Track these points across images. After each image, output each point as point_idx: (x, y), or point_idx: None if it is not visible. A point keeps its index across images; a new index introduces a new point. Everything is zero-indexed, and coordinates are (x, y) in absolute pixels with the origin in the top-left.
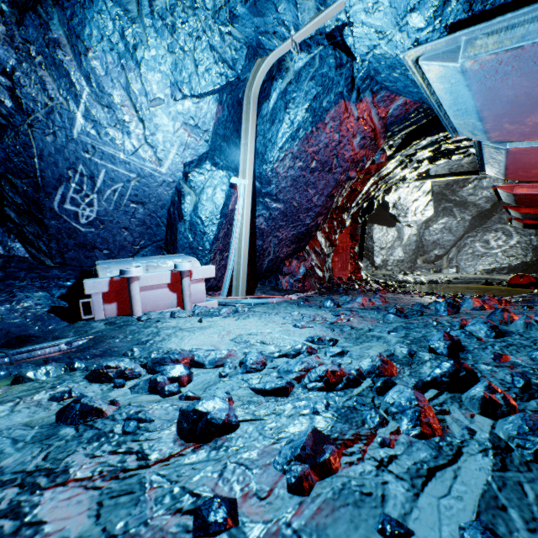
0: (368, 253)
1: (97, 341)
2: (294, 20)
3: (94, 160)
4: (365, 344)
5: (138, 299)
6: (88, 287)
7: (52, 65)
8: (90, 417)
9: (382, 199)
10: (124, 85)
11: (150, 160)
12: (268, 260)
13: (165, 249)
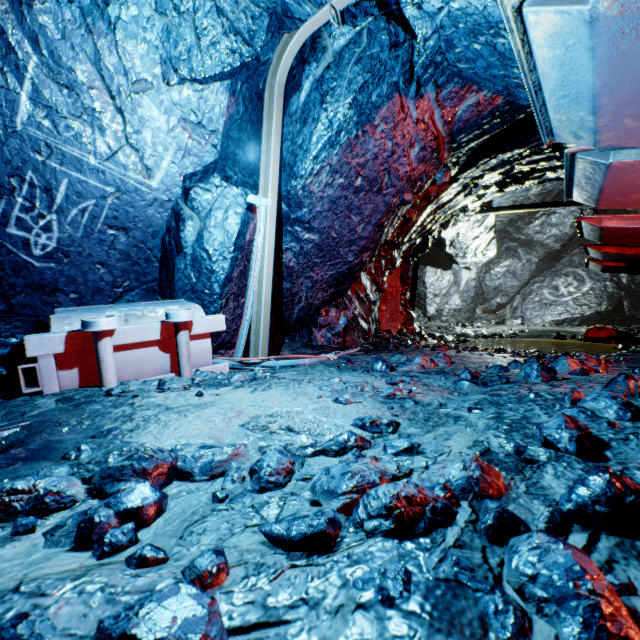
0: (420, 301)
1: (32, 431)
2: None
3: (50, 164)
4: (439, 429)
5: (110, 363)
6: (32, 346)
7: None
8: None
9: (437, 235)
10: (92, 56)
11: (134, 168)
12: (299, 308)
13: (159, 292)
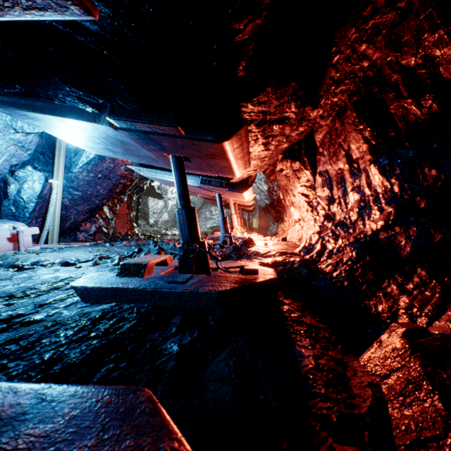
0: (145, 216)
1: None
2: None
3: None
4: None
5: None
6: None
7: None
8: (32, 268)
9: (150, 184)
10: None
11: None
12: (70, 222)
13: None
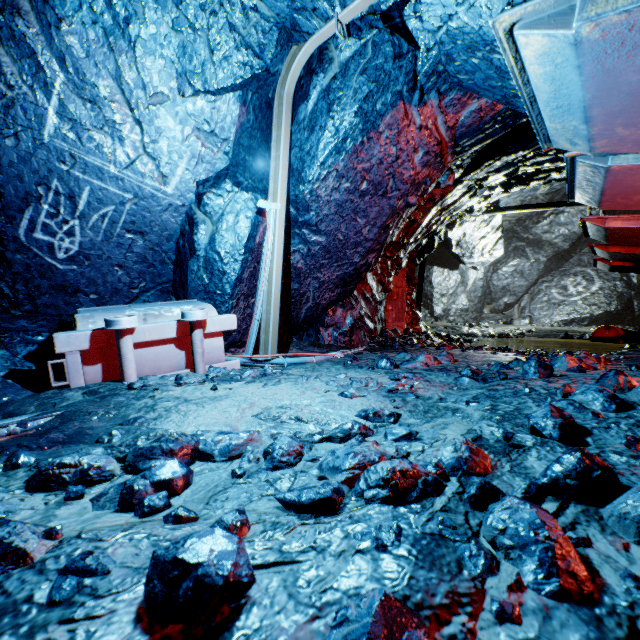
0: (426, 301)
1: (65, 419)
2: None
3: (74, 173)
4: (437, 420)
5: (131, 359)
6: (60, 343)
7: (10, 40)
8: (1, 566)
9: (444, 235)
10: (114, 72)
11: (150, 175)
12: (306, 308)
13: (173, 293)
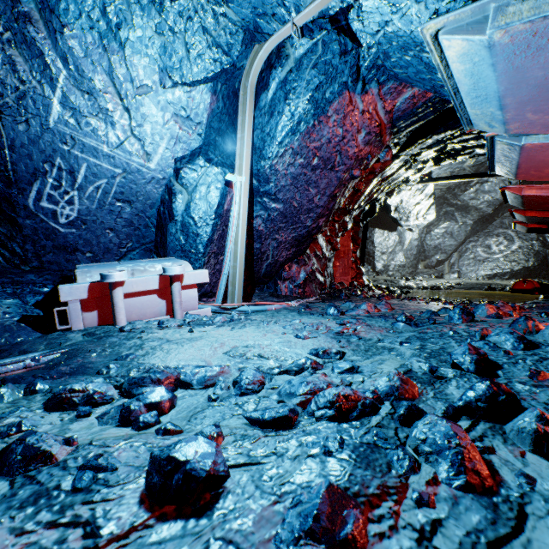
0: (369, 258)
1: (70, 356)
2: (295, 0)
3: (74, 152)
4: (376, 357)
5: (121, 307)
6: (64, 293)
7: (23, 43)
8: (33, 464)
9: (384, 202)
10: (107, 69)
11: (137, 154)
12: (266, 264)
13: (155, 252)
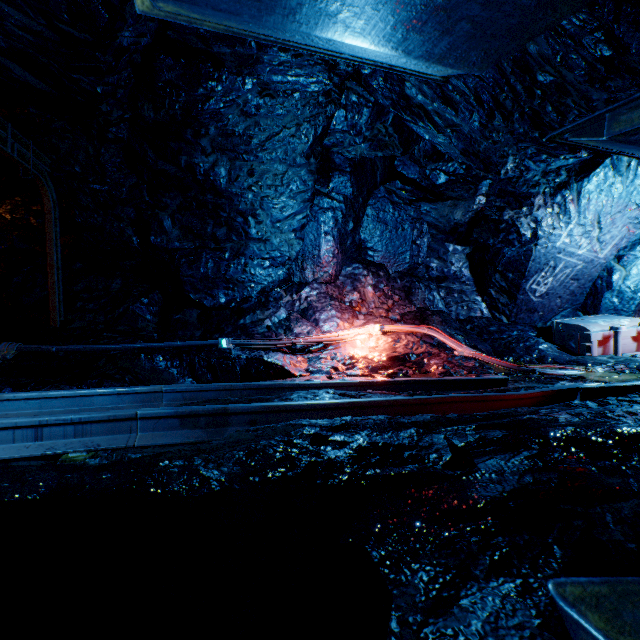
0: None
1: (635, 365)
2: None
3: (560, 257)
4: None
5: (620, 345)
6: (592, 337)
7: (562, 212)
8: None
9: None
10: (598, 211)
11: (594, 251)
12: None
13: (579, 310)
